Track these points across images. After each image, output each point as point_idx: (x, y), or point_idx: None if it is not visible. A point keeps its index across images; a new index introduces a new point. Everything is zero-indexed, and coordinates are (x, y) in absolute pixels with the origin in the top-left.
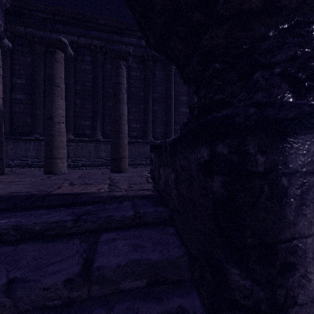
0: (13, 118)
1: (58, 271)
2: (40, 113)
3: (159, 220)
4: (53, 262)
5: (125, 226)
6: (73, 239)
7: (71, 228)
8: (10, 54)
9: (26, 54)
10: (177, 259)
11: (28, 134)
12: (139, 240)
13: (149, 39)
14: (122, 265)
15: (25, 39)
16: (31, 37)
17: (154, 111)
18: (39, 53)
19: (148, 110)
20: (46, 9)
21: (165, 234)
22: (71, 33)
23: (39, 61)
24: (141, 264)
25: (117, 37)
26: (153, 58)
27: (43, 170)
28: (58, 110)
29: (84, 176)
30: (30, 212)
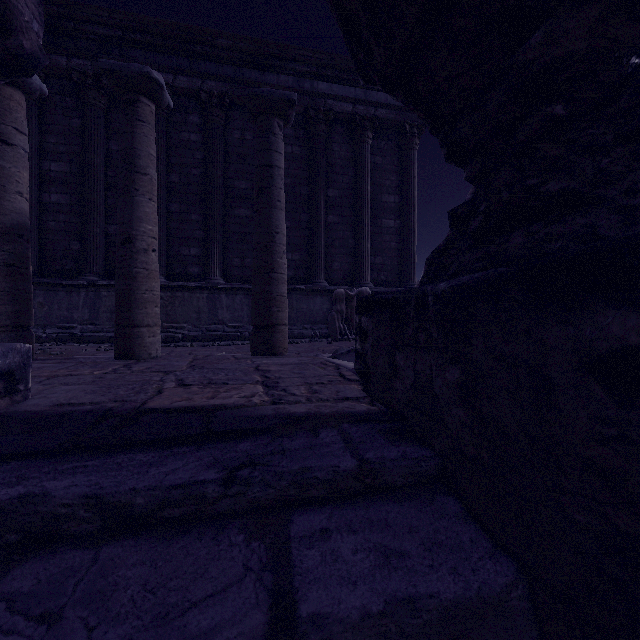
0: (44, 243)
1: (215, 629)
2: (98, 231)
3: (415, 478)
4: (195, 599)
5: (341, 494)
6: (227, 530)
7: (218, 500)
8: (38, 112)
9: (71, 111)
10: (504, 594)
11: (74, 274)
12: (387, 535)
13: (373, 58)
14: (374, 614)
15: (68, 80)
16: (80, 77)
17: (330, 226)
18: (97, 110)
19: (318, 224)
20: (111, 18)
21: (442, 517)
22: (160, 68)
23: (95, 126)
24: (419, 609)
25: (255, 73)
26: (328, 117)
27: (106, 350)
28: (144, 224)
29: (200, 364)
30: (115, 458)
